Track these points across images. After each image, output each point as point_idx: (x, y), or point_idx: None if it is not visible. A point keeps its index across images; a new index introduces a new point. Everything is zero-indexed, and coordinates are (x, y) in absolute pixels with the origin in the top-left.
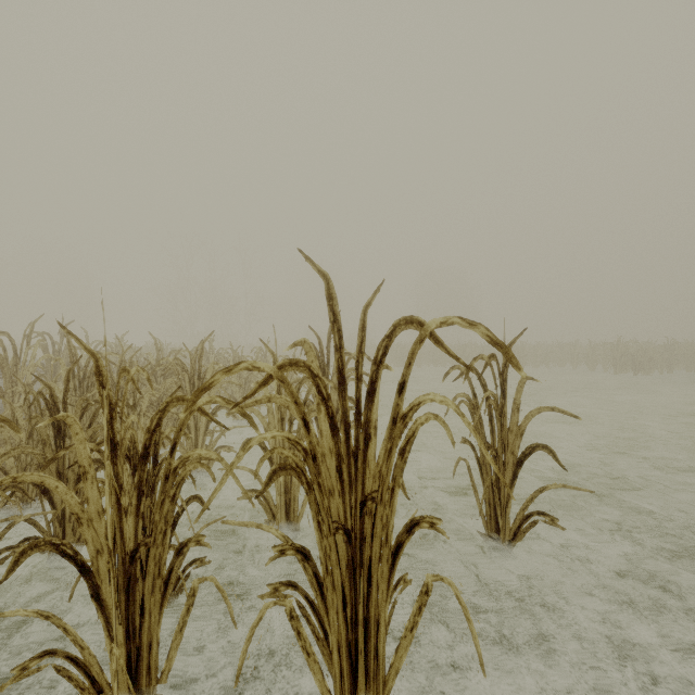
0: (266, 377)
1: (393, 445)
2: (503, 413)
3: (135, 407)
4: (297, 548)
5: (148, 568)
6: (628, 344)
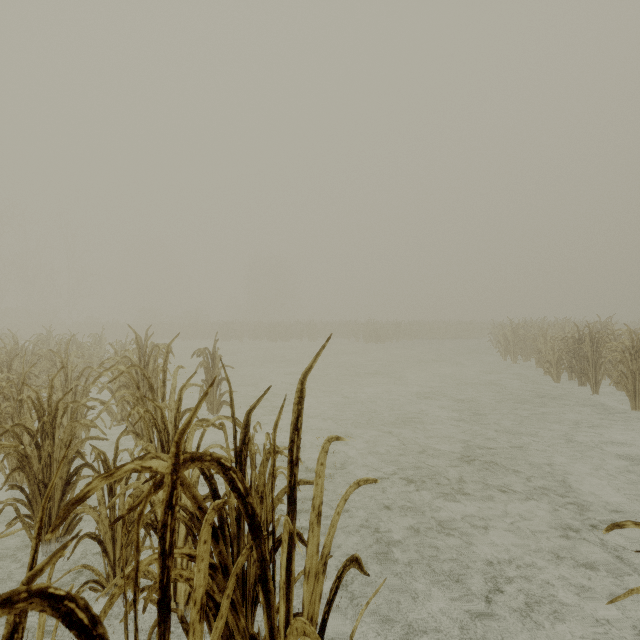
0: (118, 361)
1: (154, 376)
2: (213, 368)
3: (29, 377)
4: (126, 401)
5: (78, 416)
6: (375, 324)
